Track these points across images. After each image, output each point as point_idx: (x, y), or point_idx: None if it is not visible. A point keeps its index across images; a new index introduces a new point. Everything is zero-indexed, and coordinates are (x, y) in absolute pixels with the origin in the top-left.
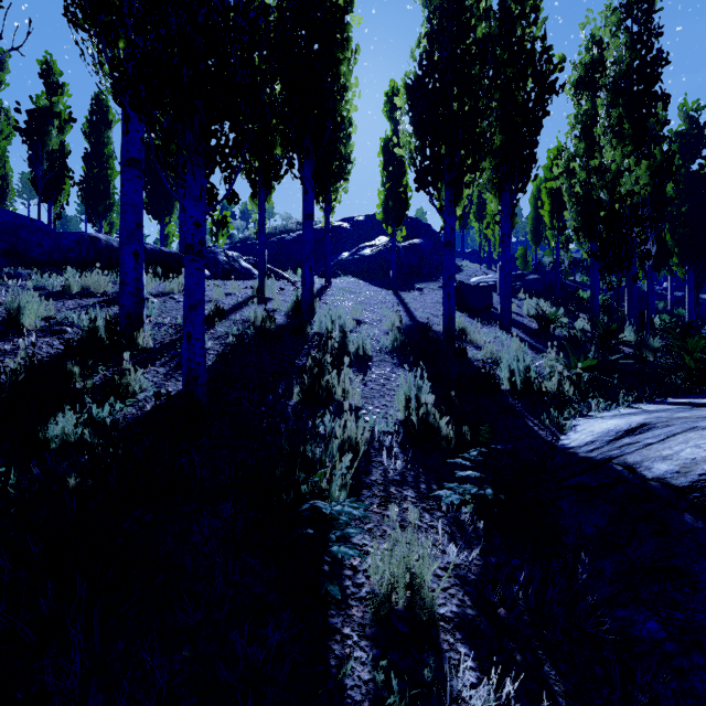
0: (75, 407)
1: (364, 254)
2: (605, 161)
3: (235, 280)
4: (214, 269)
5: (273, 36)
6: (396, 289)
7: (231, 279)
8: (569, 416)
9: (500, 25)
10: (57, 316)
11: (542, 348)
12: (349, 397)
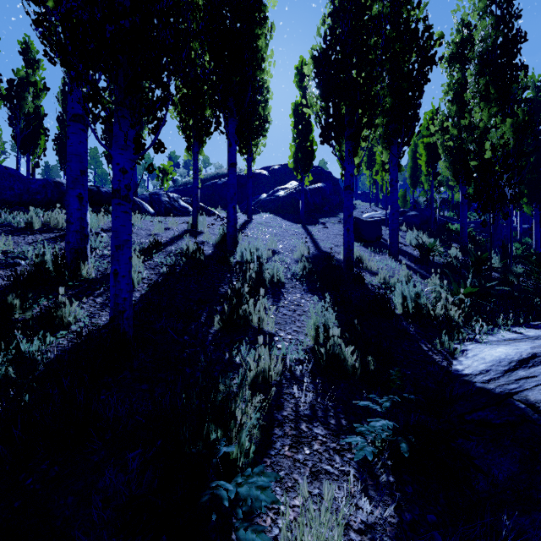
0: (6, 342)
1: (279, 195)
2: (474, 120)
3: (175, 217)
4: (158, 208)
5: (202, 16)
6: (304, 223)
7: (171, 216)
8: (459, 341)
9: (390, 8)
10: (16, 249)
11: (425, 273)
12: (263, 324)
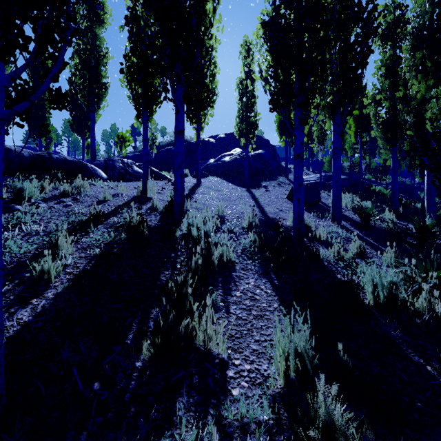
0: None
1: (225, 160)
2: (410, 92)
3: (128, 181)
4: (111, 173)
5: None
6: (248, 186)
7: (124, 180)
8: None
9: None
10: None
11: (372, 241)
12: (212, 344)
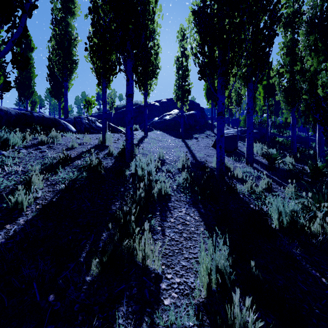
0: None
1: (166, 118)
2: (305, 66)
3: (91, 134)
4: (79, 127)
5: None
6: (183, 138)
7: (89, 133)
8: None
9: None
10: None
11: (277, 179)
12: (149, 261)
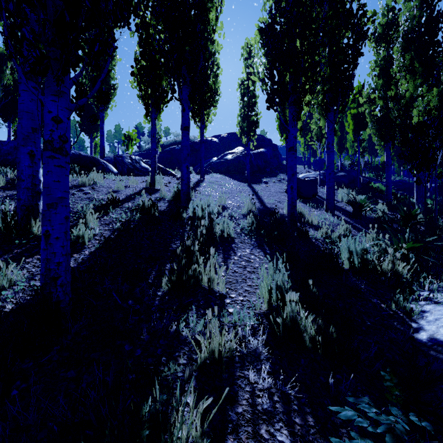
0: None
1: (227, 158)
2: (400, 91)
3: (136, 176)
4: (121, 168)
5: None
6: (249, 182)
7: (133, 175)
8: (415, 301)
9: None
10: None
11: (360, 227)
12: (214, 284)
